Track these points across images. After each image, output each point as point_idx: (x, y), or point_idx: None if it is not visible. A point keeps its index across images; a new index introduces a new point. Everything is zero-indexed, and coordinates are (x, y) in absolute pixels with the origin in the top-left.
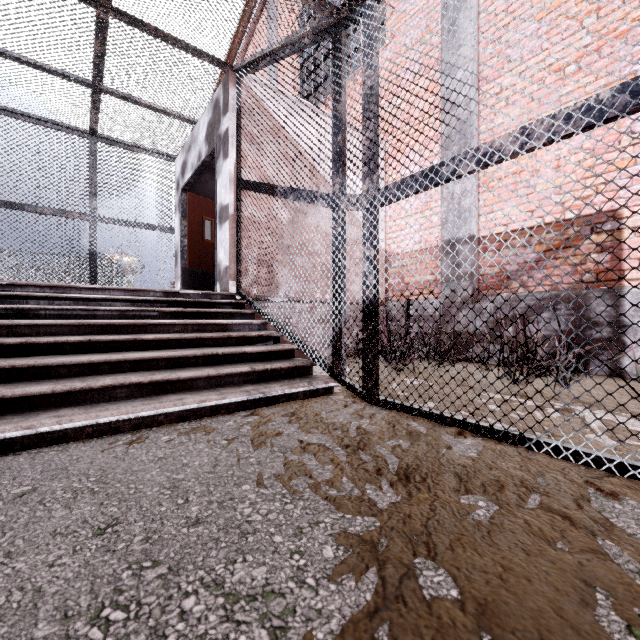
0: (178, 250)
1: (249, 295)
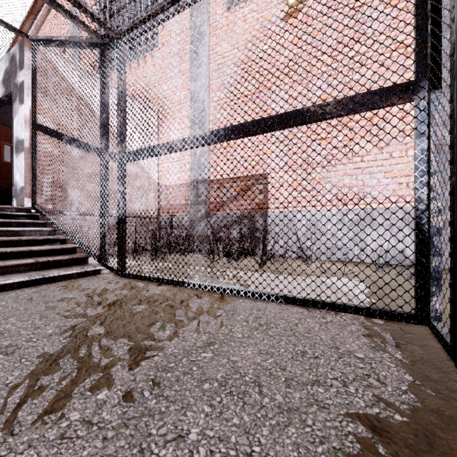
0: None
1: (44, 209)
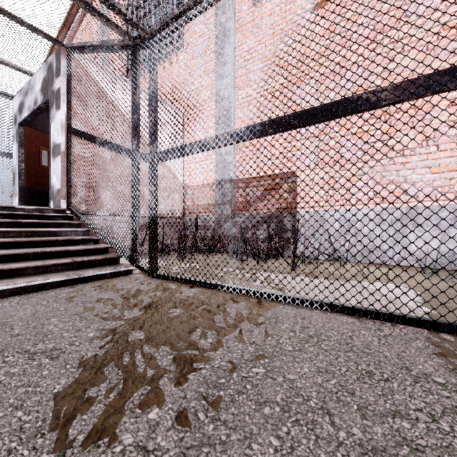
0: (16, 172)
1: (78, 210)
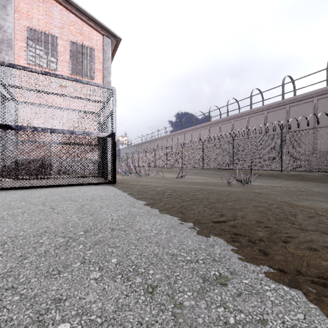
0: None
1: None
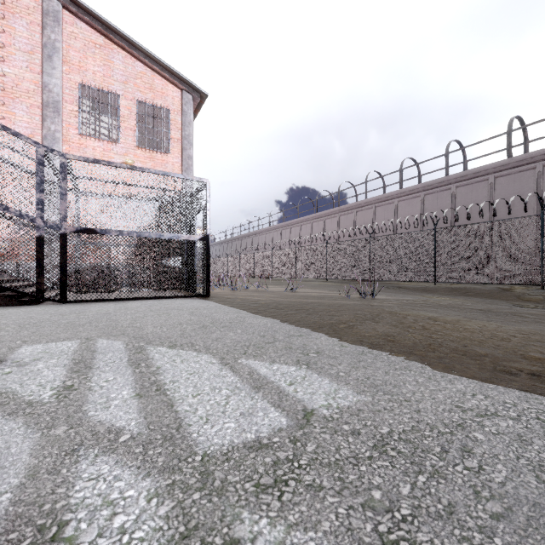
0: None
1: None
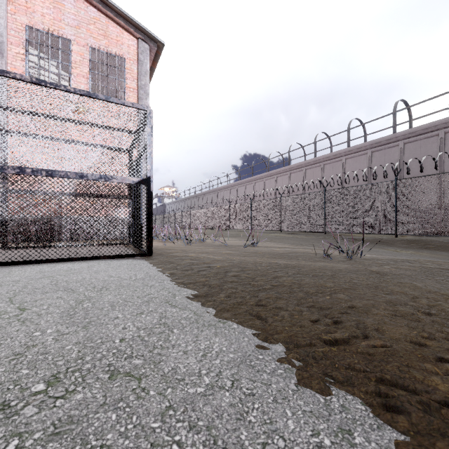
0: None
1: None
